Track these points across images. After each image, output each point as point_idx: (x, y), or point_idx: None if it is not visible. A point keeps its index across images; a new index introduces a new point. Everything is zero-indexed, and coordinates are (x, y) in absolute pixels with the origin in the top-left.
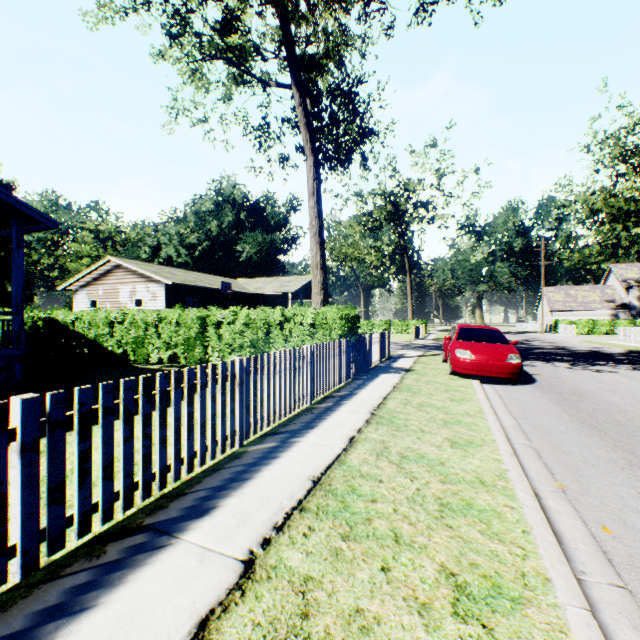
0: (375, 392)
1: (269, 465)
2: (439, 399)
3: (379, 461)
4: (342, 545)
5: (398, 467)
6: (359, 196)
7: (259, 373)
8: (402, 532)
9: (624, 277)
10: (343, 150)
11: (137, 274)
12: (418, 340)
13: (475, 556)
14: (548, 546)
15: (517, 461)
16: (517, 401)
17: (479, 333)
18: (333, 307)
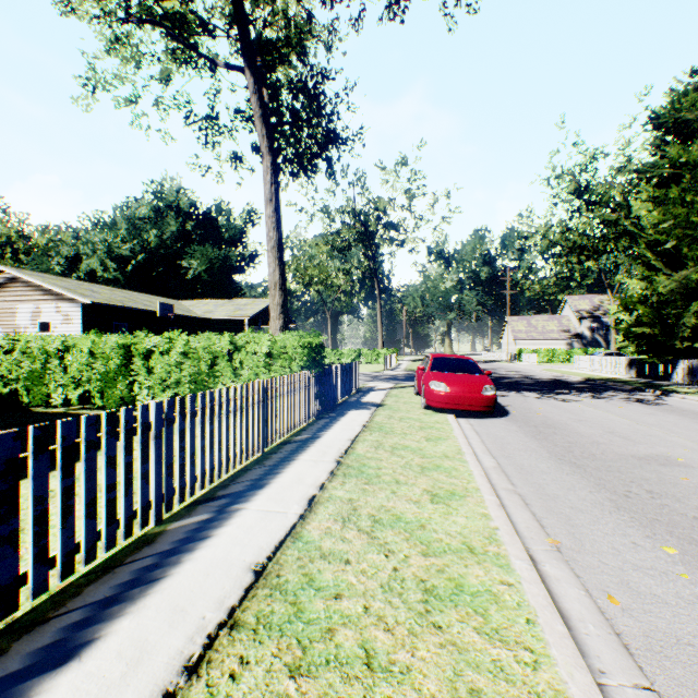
0: (342, 433)
1: (194, 552)
2: (414, 439)
3: (346, 530)
4: (289, 687)
5: (370, 537)
6: (326, 212)
7: (188, 420)
8: (376, 647)
9: (577, 308)
10: (307, 154)
11: (42, 290)
12: (389, 370)
13: (475, 675)
14: (560, 641)
15: (506, 515)
16: (494, 437)
17: (453, 363)
18: (294, 333)
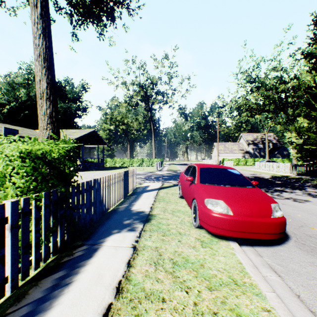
0: None
1: None
2: None
3: None
4: None
5: None
6: (124, 84)
7: None
8: None
9: (247, 139)
10: (91, 0)
11: None
12: (158, 171)
13: None
14: None
15: None
16: None
17: (221, 174)
18: (13, 137)
